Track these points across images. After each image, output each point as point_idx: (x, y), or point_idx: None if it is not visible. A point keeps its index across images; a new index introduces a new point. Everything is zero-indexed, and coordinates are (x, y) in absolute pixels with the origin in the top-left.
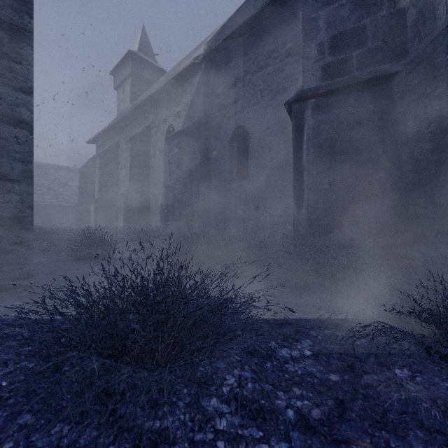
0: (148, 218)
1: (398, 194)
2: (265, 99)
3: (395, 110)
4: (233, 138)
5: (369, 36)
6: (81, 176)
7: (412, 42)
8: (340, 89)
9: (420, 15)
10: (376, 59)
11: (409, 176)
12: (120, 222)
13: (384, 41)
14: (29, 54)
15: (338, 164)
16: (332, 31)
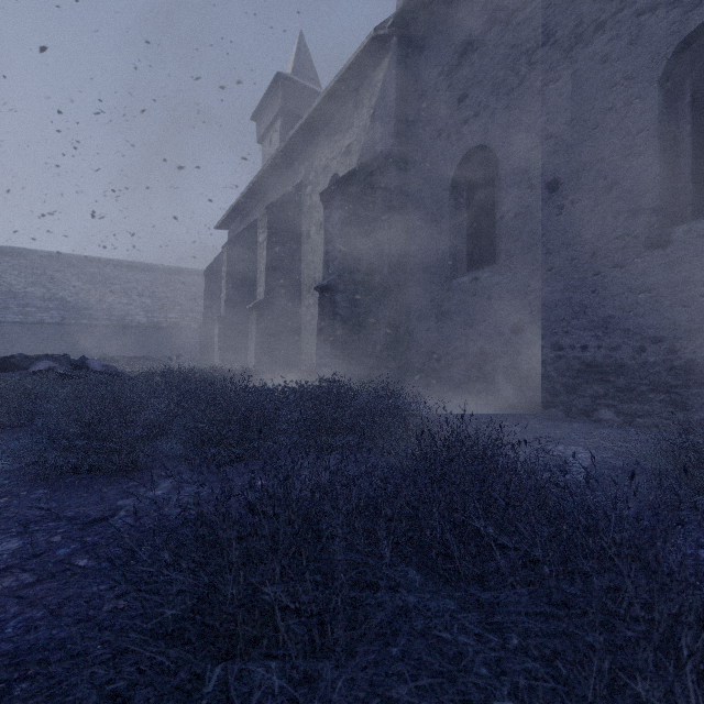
0: (297, 348)
1: None
2: (541, 67)
3: None
4: (458, 178)
5: None
6: (207, 281)
7: None
8: None
9: None
10: None
11: None
12: (251, 357)
13: None
14: None
15: None
16: None
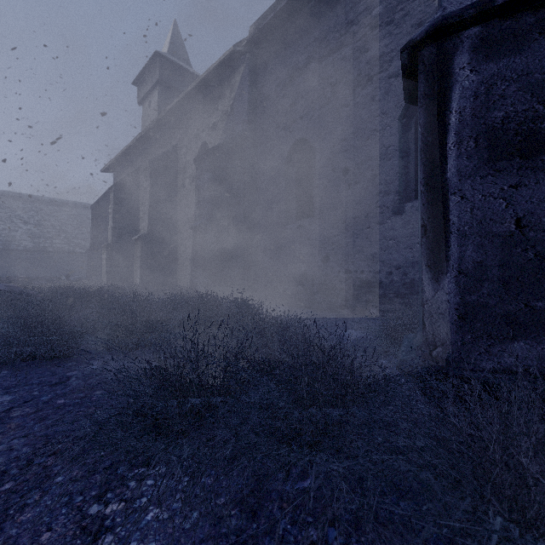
0: (174, 270)
1: None
2: (339, 96)
3: None
4: (290, 157)
5: None
6: (94, 214)
7: None
8: None
9: None
10: None
11: None
12: (136, 277)
13: None
14: None
15: (543, 176)
16: None
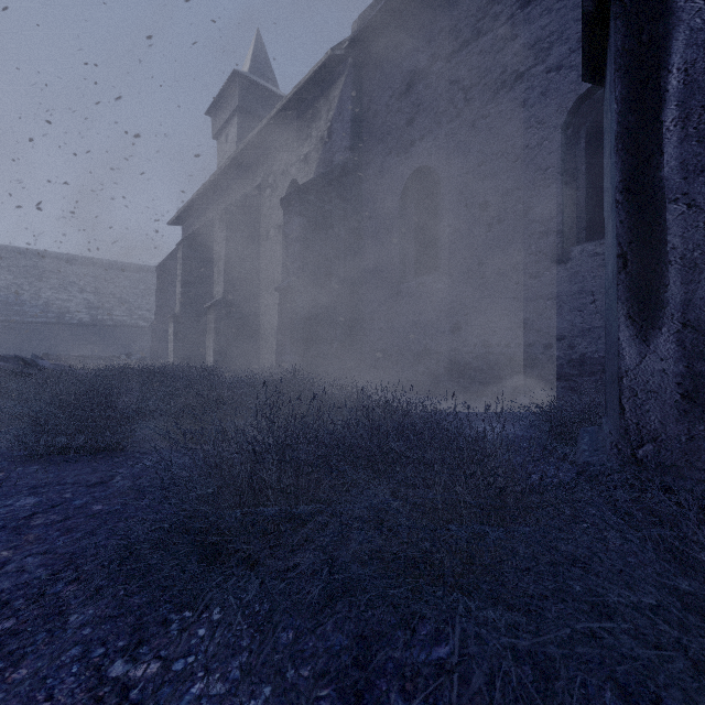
0: (256, 346)
1: None
2: (474, 104)
3: None
4: (407, 193)
5: None
6: (159, 278)
7: None
8: None
9: None
10: None
11: None
12: (209, 355)
13: None
14: None
15: None
16: None
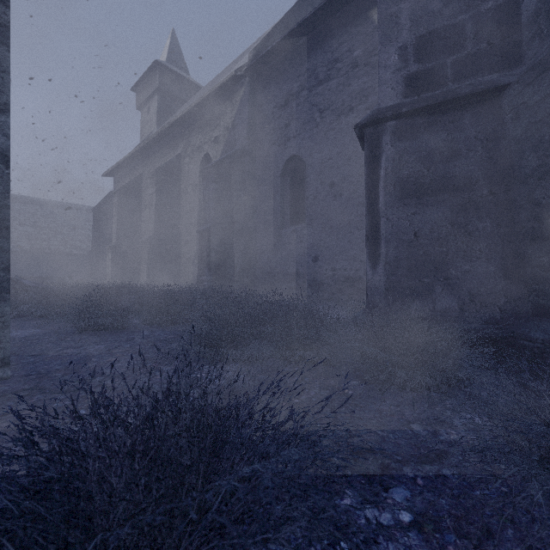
0: (178, 270)
1: (510, 249)
2: (326, 121)
3: (506, 136)
4: (285, 170)
5: (469, 37)
6: (95, 217)
7: (530, 43)
8: (430, 107)
9: (542, 6)
10: (479, 67)
11: (526, 225)
12: (143, 276)
13: (490, 43)
14: (3, 57)
15: (427, 209)
16: (418, 29)
